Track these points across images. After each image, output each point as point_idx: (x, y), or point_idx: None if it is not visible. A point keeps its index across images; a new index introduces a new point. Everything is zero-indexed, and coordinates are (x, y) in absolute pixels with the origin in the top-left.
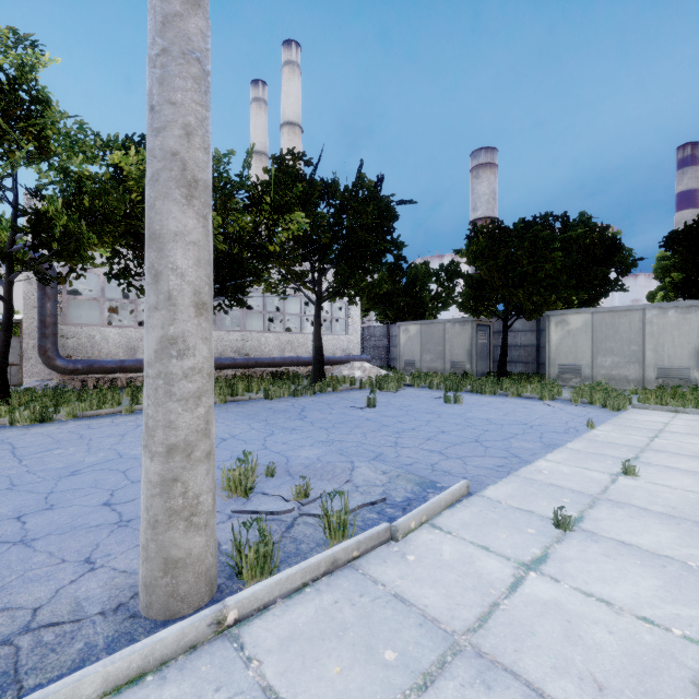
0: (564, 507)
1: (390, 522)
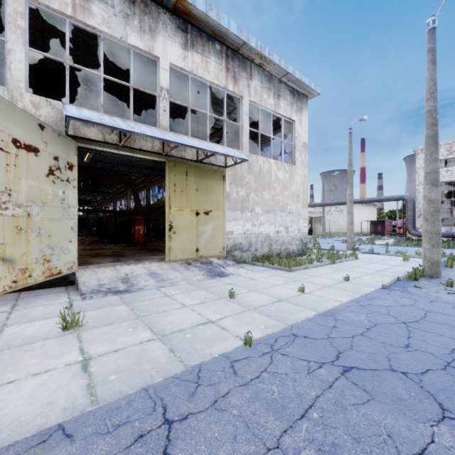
0: (346, 274)
1: (403, 283)
